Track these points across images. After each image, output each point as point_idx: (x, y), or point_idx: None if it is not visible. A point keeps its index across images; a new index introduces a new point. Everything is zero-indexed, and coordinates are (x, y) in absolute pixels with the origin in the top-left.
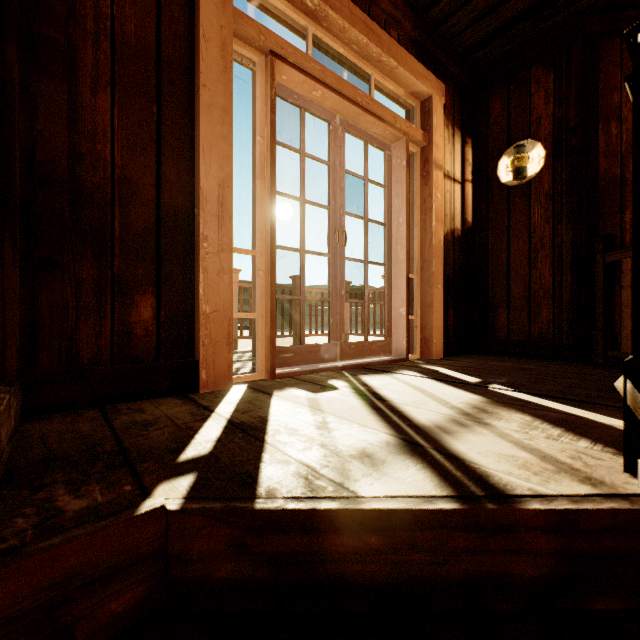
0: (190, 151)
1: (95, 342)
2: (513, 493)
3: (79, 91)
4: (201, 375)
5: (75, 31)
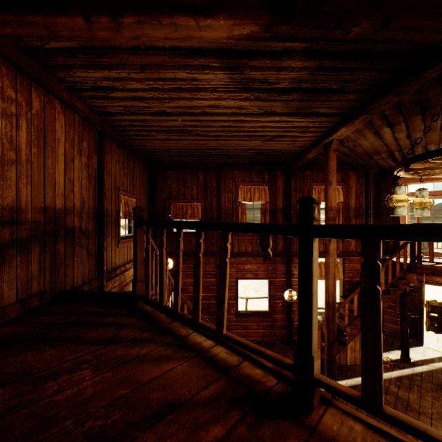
0: (399, 219)
1: (384, 247)
2: (402, 262)
3: (382, 217)
4: (399, 253)
5: (382, 210)
